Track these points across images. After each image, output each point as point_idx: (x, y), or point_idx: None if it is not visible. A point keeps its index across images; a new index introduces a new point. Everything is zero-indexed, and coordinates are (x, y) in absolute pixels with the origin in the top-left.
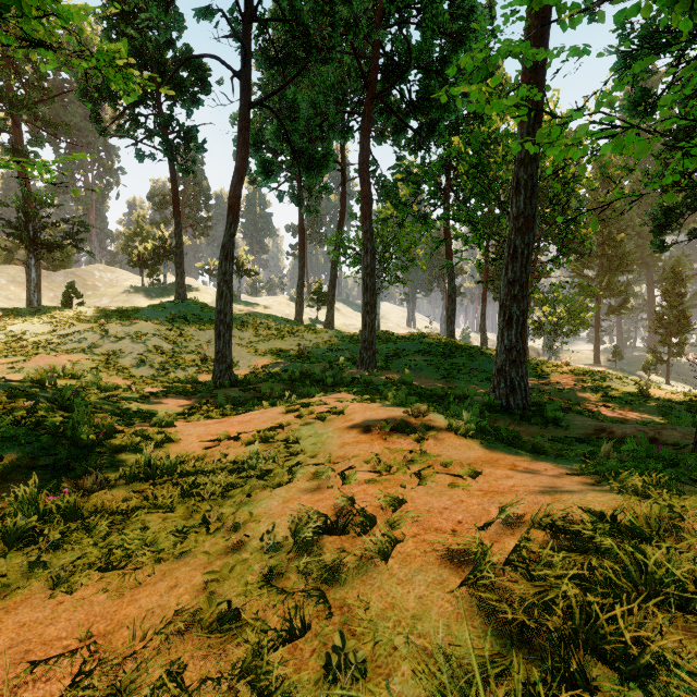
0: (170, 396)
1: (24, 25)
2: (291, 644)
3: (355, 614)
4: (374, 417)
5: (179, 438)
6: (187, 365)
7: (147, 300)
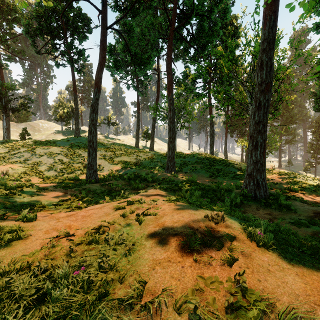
0: (55, 190)
1: None
2: None
3: None
4: (180, 222)
5: (30, 233)
6: (75, 170)
7: (64, 137)
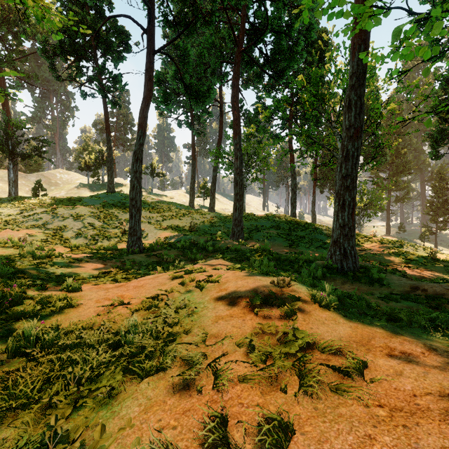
0: (91, 261)
1: None
2: None
3: None
4: (244, 287)
5: (80, 302)
6: (111, 237)
7: (91, 192)
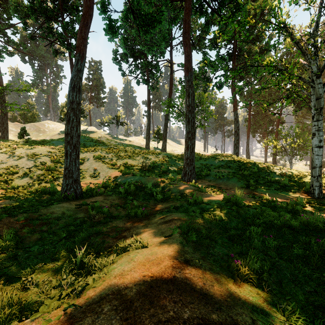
0: None
1: None
2: None
3: None
4: None
5: None
6: (59, 176)
7: None
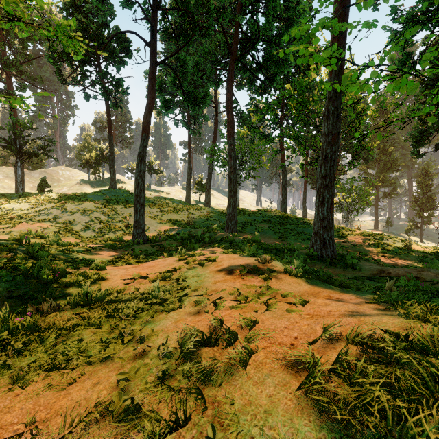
0: (104, 250)
1: (6, 6)
2: (176, 432)
3: (223, 409)
4: (235, 264)
5: (108, 277)
6: (116, 230)
7: (92, 188)
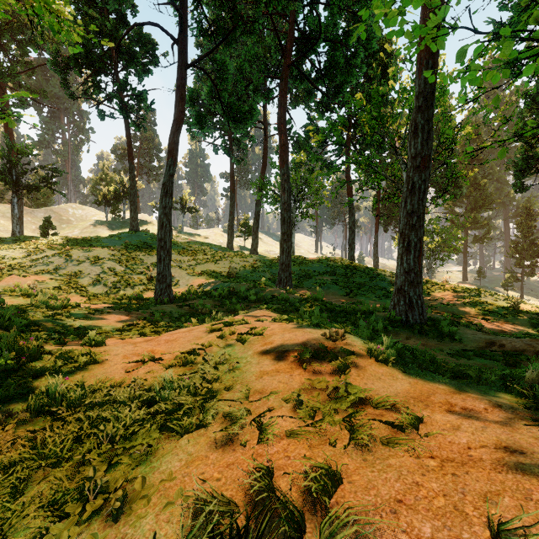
0: (114, 313)
1: None
2: None
3: None
4: (292, 340)
5: (105, 358)
6: (136, 284)
7: (110, 231)
